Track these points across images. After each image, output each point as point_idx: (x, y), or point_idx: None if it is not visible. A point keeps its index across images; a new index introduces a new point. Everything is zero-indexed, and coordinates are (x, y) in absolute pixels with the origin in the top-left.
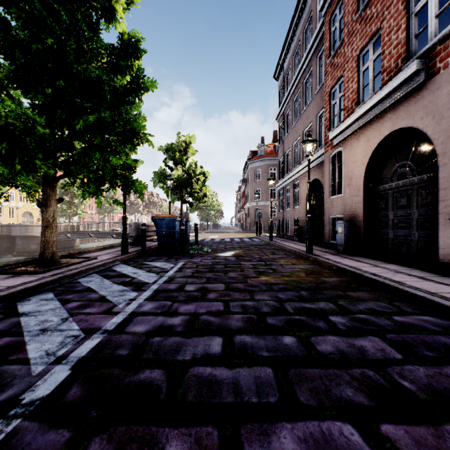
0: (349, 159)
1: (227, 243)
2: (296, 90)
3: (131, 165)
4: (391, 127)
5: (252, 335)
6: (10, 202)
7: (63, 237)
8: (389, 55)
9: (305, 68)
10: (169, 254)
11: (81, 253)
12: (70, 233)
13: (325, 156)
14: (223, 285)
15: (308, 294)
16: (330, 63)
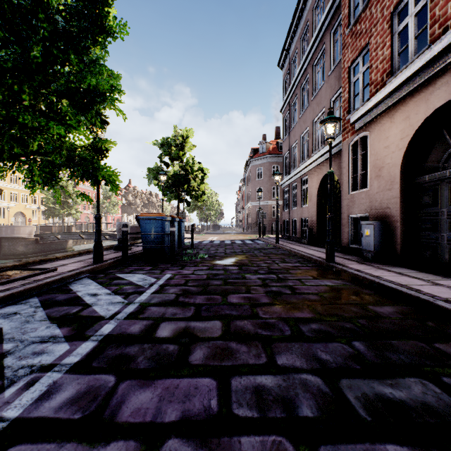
0: (377, 145)
1: (227, 246)
2: (304, 75)
3: (100, 147)
4: (447, 95)
5: None
6: (0, 202)
7: (53, 238)
8: None
9: (316, 48)
10: (156, 262)
11: (45, 261)
12: (60, 234)
13: (343, 144)
14: (221, 323)
15: (369, 349)
16: (350, 33)
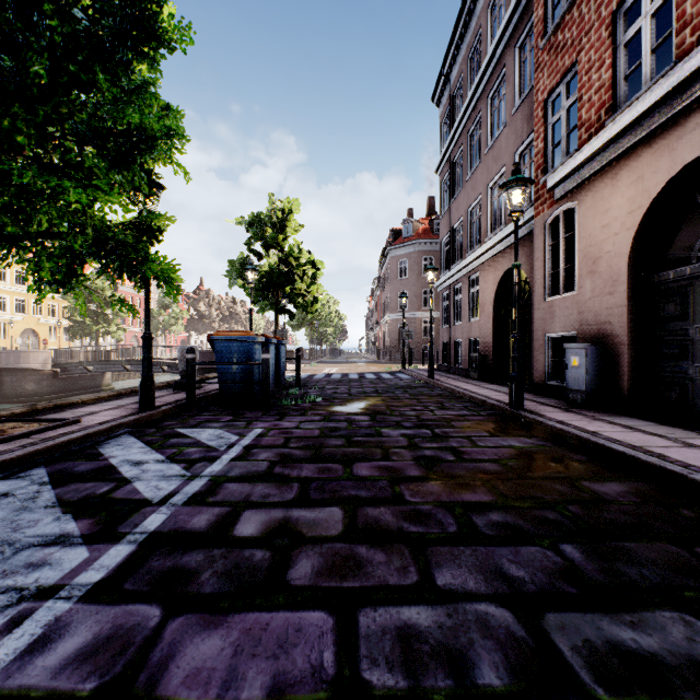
0: (591, 223)
1: (353, 383)
2: (473, 115)
3: (149, 226)
4: None
5: None
6: None
7: (81, 370)
8: None
9: (492, 72)
10: (240, 409)
11: (64, 407)
12: (92, 364)
13: (535, 222)
14: (341, 511)
15: (589, 558)
16: (546, 46)
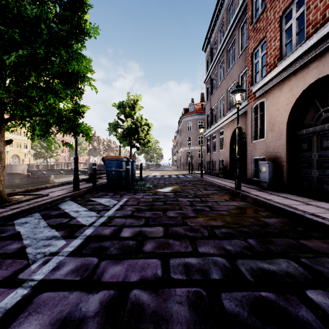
0: (271, 108)
1: (166, 179)
2: (221, 57)
3: (78, 110)
4: (317, 75)
5: None
6: None
7: (40, 174)
8: (314, 8)
9: (229, 38)
10: (116, 190)
11: (39, 189)
12: (45, 171)
13: (247, 107)
14: (162, 228)
15: (257, 243)
16: (252, 29)
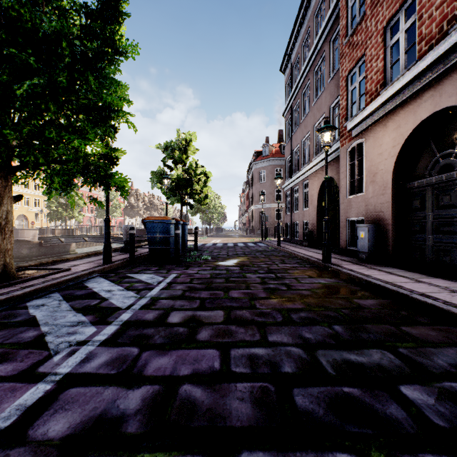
0: (372, 152)
1: (230, 249)
2: (305, 81)
3: (111, 156)
4: (432, 108)
5: (272, 449)
6: None
7: (57, 241)
8: (429, 18)
9: (316, 55)
10: (162, 263)
11: (57, 262)
12: (64, 237)
13: (341, 150)
14: (223, 312)
15: (346, 330)
16: (347, 43)
